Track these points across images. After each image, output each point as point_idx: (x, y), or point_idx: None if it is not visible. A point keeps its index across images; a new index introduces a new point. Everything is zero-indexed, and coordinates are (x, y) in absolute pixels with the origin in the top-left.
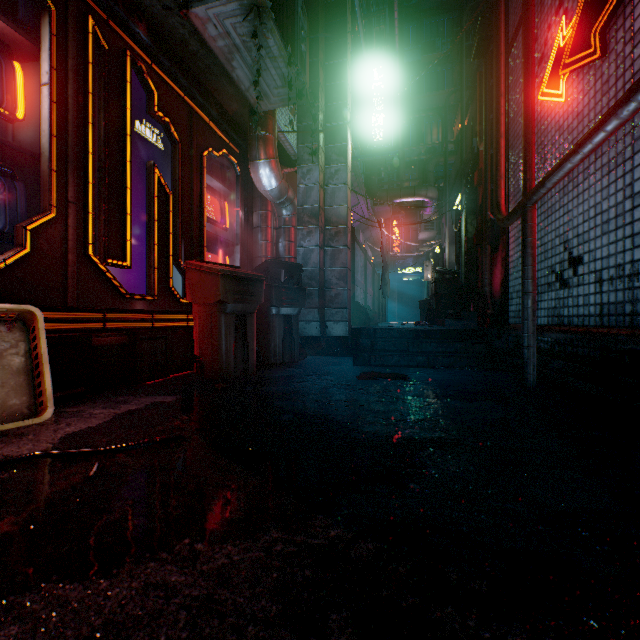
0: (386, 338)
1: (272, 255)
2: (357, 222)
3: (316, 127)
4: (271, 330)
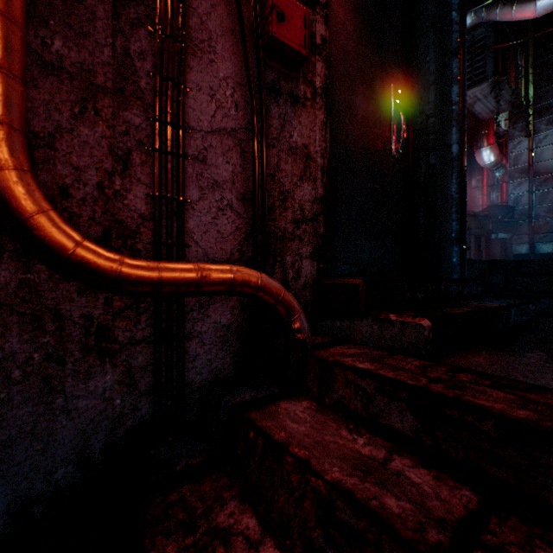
0: None
1: (486, 203)
2: None
3: (525, 111)
4: (491, 248)
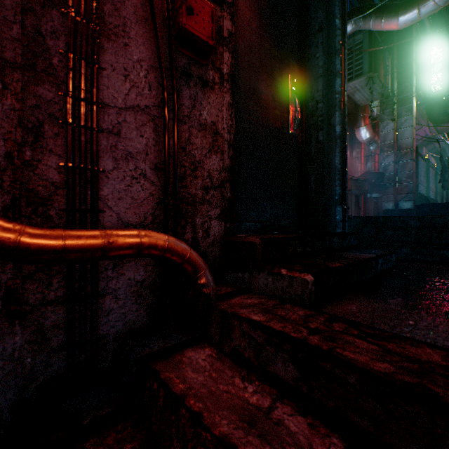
0: (441, 208)
1: (364, 170)
2: (419, 140)
3: (391, 101)
4: (367, 204)
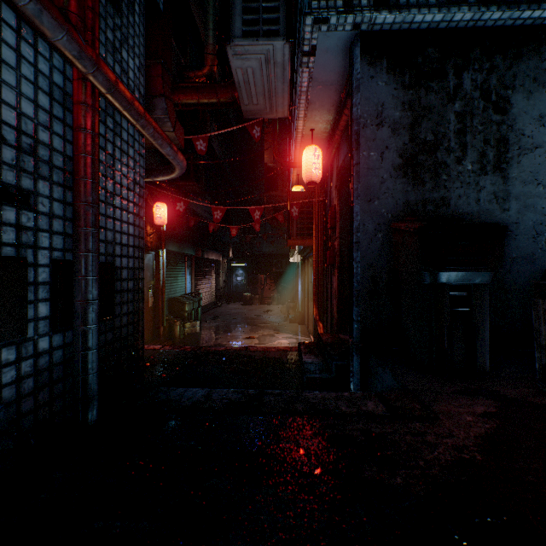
0: None
1: None
2: None
3: None
4: None
